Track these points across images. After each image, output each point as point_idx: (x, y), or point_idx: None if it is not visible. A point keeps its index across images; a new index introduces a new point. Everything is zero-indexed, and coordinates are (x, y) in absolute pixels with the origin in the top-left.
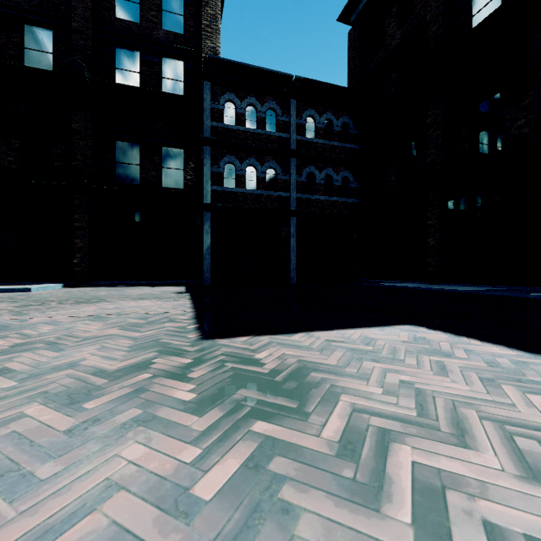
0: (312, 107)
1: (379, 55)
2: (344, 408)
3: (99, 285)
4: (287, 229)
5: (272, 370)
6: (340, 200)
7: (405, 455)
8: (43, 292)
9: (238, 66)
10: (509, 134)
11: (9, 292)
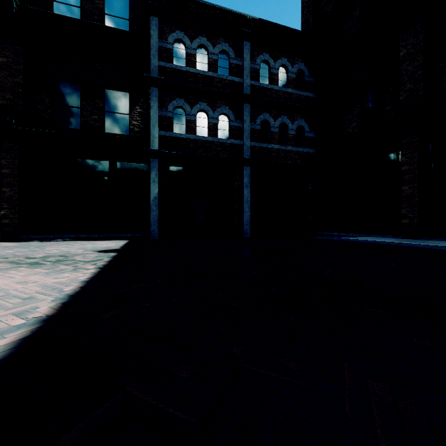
0: (266, 52)
1: None
2: None
3: (38, 238)
4: (241, 179)
5: None
6: (295, 150)
7: None
8: None
9: (188, 1)
10: None
11: None
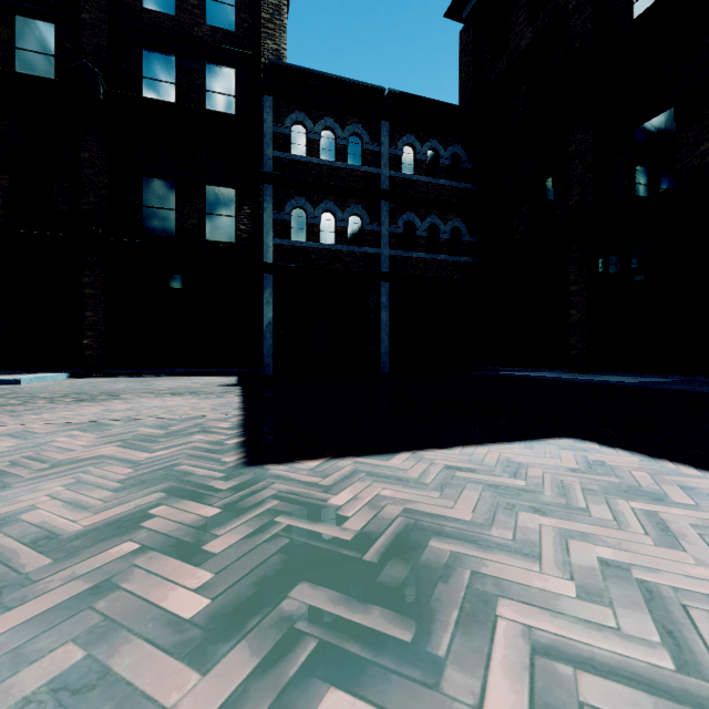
0: (411, 133)
1: (503, 61)
2: (512, 643)
3: (120, 374)
4: (377, 298)
5: (359, 533)
6: (449, 259)
7: None
8: (37, 385)
9: (310, 75)
10: (687, 165)
11: None
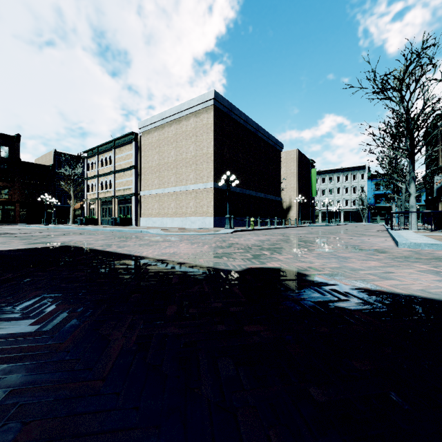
0: None
1: None
2: (26, 243)
3: None
4: None
5: (39, 244)
6: None
7: (21, 242)
8: (382, 248)
9: None
10: None
11: (396, 244)
